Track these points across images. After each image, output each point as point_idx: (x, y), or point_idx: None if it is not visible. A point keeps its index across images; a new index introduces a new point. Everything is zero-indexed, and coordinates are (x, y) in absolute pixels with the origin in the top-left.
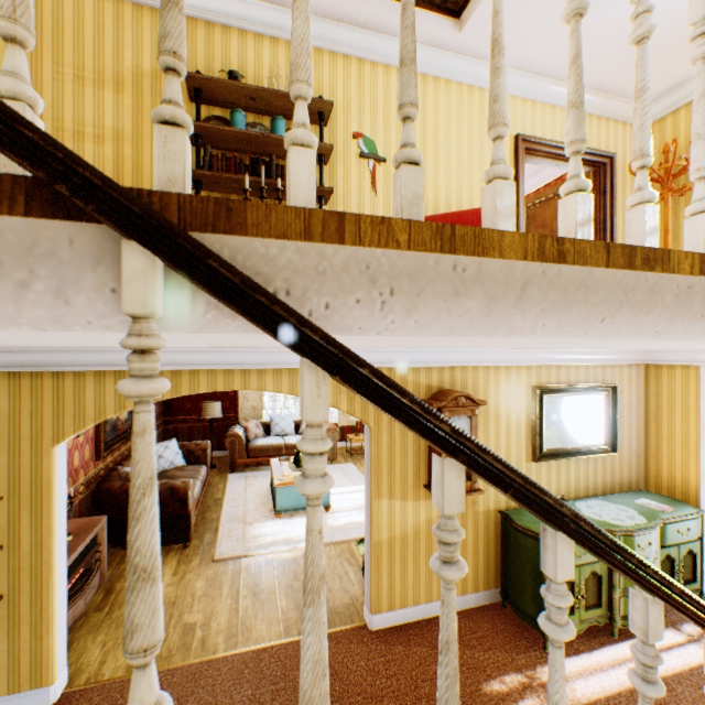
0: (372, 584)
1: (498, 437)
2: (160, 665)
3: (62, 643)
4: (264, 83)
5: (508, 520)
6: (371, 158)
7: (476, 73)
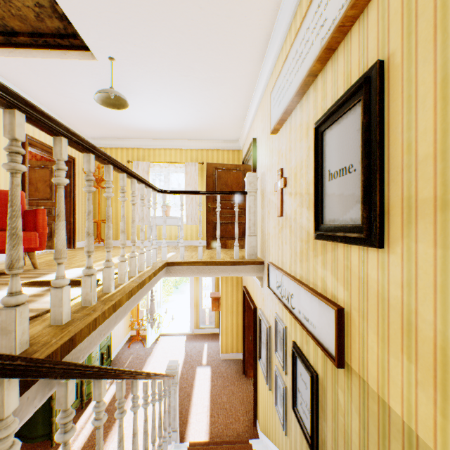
0: None
1: None
2: None
3: None
4: None
5: None
6: None
7: None
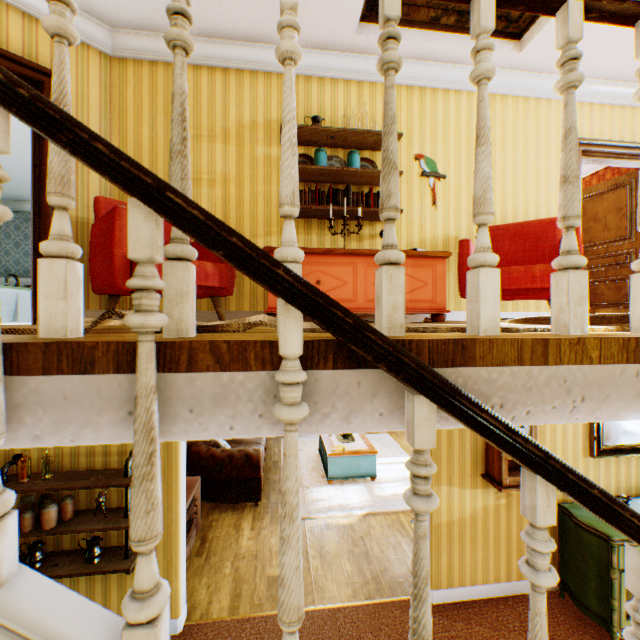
0: (432, 562)
1: (554, 432)
2: (254, 612)
3: (183, 585)
4: (339, 120)
5: (566, 514)
6: (432, 175)
7: (532, 85)
